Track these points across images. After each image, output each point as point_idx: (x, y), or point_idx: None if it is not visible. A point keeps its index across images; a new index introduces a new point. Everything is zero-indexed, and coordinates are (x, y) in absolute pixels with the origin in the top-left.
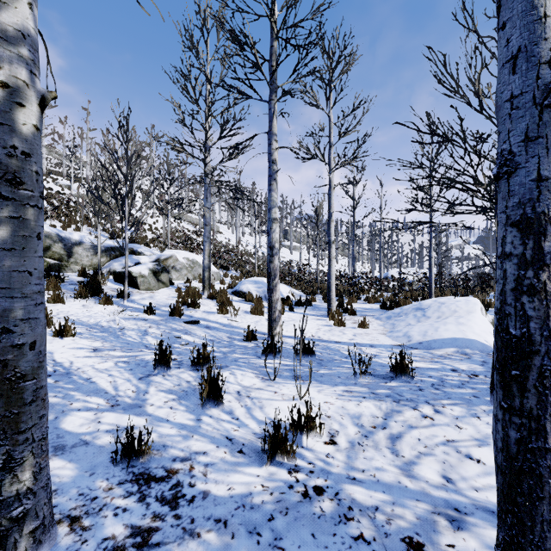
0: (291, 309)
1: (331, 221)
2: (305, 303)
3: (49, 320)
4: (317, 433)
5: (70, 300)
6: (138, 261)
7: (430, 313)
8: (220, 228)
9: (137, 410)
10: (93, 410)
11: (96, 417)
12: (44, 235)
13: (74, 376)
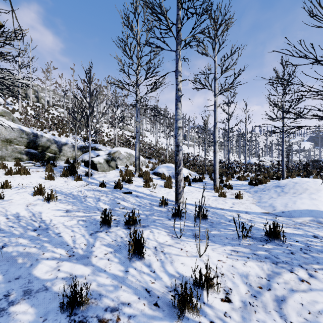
0: (189, 184)
1: (216, 128)
2: (198, 180)
3: (42, 191)
4: (215, 290)
5: (58, 178)
6: (98, 154)
7: (287, 190)
8: (146, 134)
9: (85, 260)
10: (56, 259)
11: (57, 265)
12: (46, 140)
13: (50, 231)
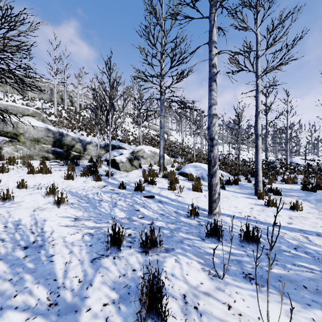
0: (223, 187)
1: (258, 118)
2: (232, 182)
3: (55, 193)
4: None
5: (77, 178)
6: (121, 153)
7: None
8: (172, 133)
9: (70, 317)
10: (28, 310)
11: None
12: (71, 138)
13: (43, 251)
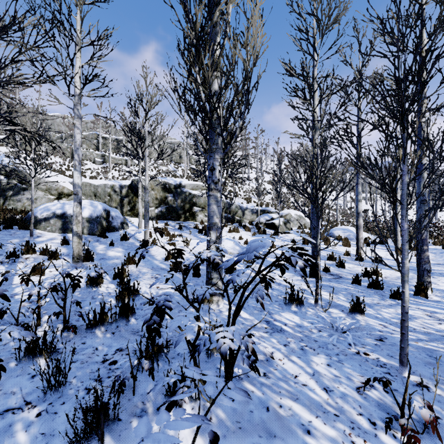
0: (368, 245)
1: (397, 193)
2: (378, 242)
3: None
4: (380, 275)
5: None
6: (271, 217)
7: None
8: None
9: None
10: None
11: None
12: (235, 206)
13: None
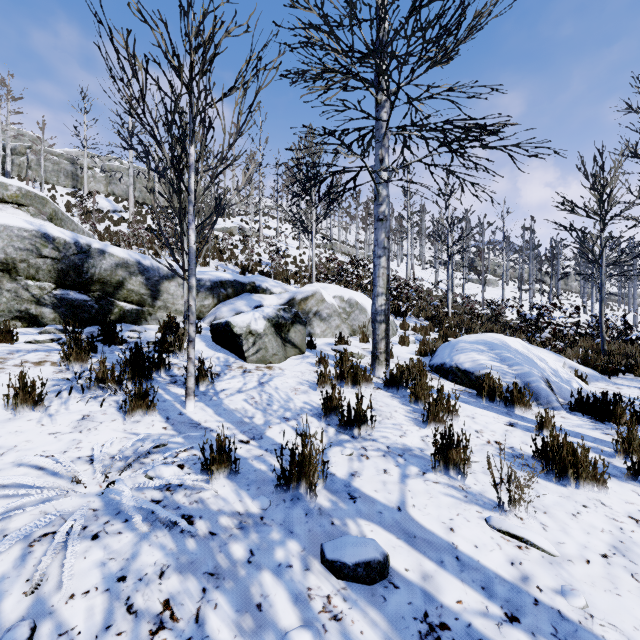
0: None
1: None
2: None
3: None
4: None
5: (72, 398)
6: (259, 303)
7: None
8: None
9: None
10: None
11: None
12: (115, 263)
13: None
